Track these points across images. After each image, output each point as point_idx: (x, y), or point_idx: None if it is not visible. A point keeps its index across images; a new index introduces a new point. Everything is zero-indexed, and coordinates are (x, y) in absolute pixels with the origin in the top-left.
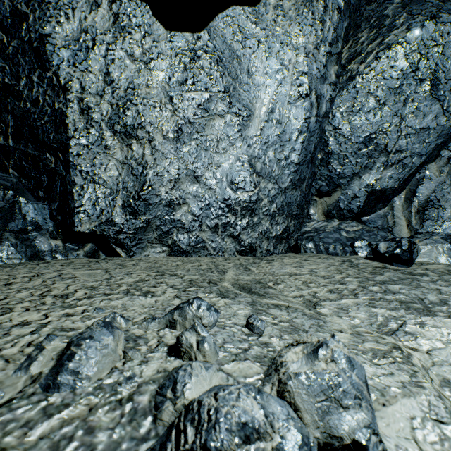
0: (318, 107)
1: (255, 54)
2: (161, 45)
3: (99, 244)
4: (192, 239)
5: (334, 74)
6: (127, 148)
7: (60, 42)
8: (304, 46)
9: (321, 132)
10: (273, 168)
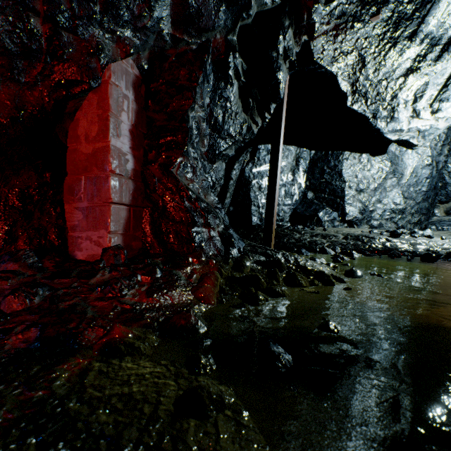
0: (437, 167)
1: (404, 153)
2: (371, 163)
3: (347, 224)
4: (378, 223)
5: (446, 150)
6: (359, 195)
7: (345, 170)
8: (429, 145)
9: (440, 175)
10: (412, 194)
